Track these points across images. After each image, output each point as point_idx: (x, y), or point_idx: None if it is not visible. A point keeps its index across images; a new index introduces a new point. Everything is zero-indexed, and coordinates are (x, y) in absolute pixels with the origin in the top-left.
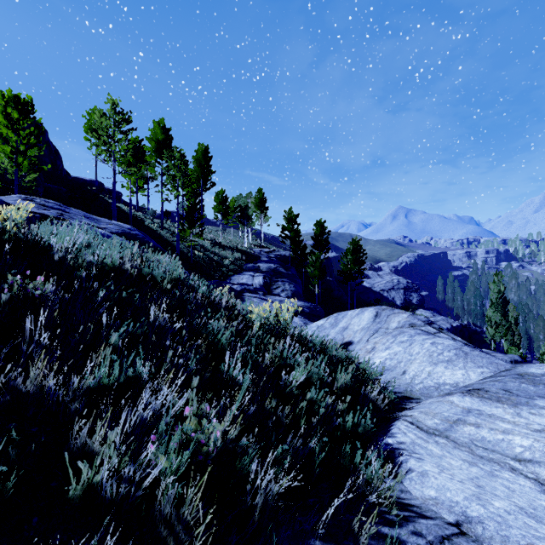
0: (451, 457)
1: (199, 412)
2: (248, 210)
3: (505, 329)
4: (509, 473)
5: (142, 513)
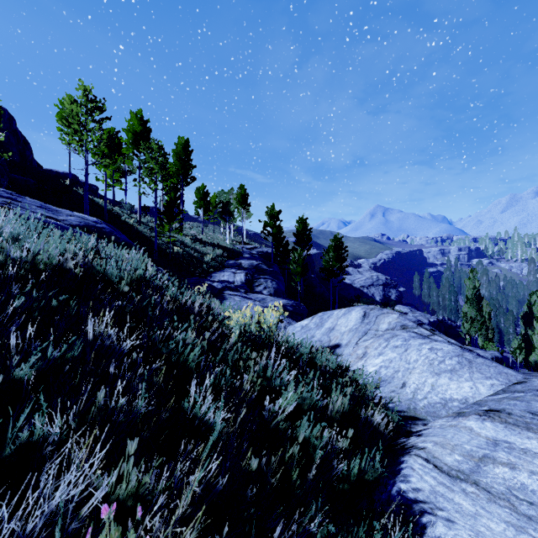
0: (489, 517)
1: (140, 490)
2: (229, 206)
3: (480, 324)
4: None
5: None
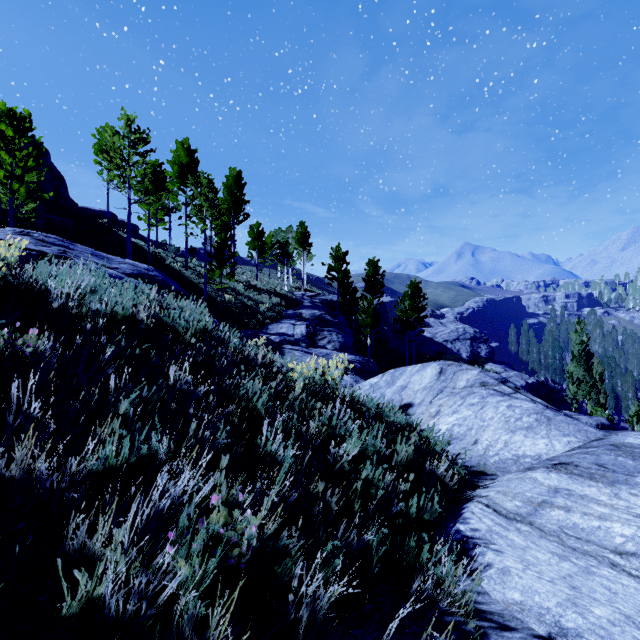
0: (537, 549)
1: (230, 498)
2: (288, 247)
3: (589, 387)
4: (609, 569)
5: (156, 636)
